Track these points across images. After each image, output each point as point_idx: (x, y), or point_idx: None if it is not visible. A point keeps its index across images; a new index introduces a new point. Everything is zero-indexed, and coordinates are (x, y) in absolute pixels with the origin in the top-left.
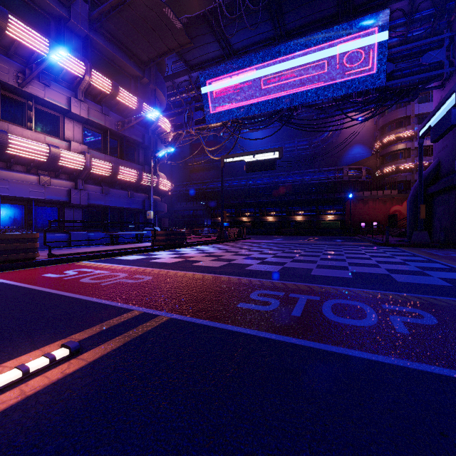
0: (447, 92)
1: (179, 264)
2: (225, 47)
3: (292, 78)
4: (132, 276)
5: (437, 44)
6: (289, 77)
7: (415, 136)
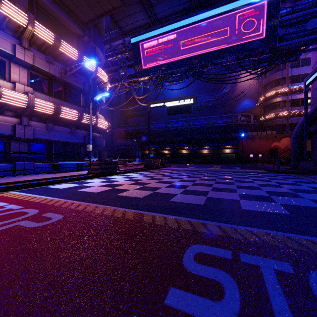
0: None
1: (103, 195)
2: (151, 16)
3: (203, 40)
4: (41, 215)
5: None
6: (201, 40)
7: (289, 92)
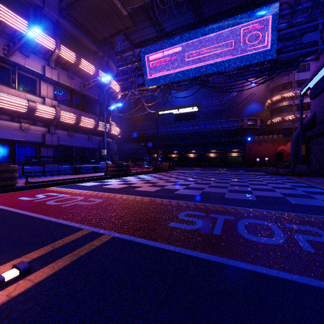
0: (321, 63)
1: (124, 189)
2: (159, 30)
3: (208, 52)
4: (87, 199)
5: (314, 28)
6: (206, 52)
7: (295, 96)
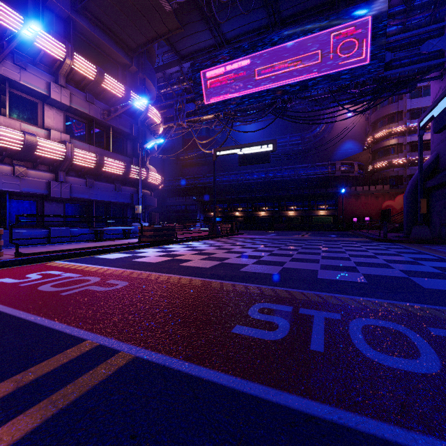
0: None
1: (164, 264)
2: (217, 36)
3: (286, 68)
4: (105, 282)
5: (438, 32)
6: (283, 67)
7: (407, 131)
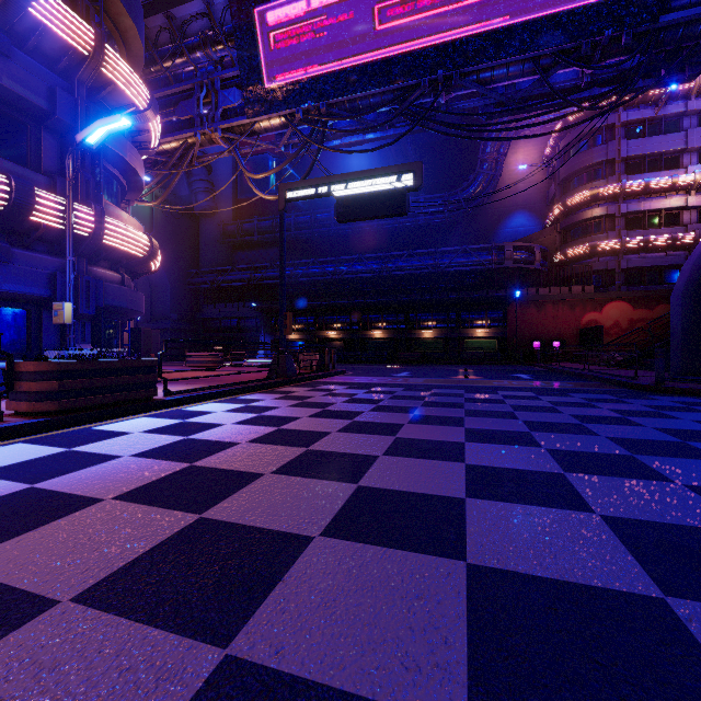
0: None
1: None
2: None
3: (444, 3)
4: None
5: None
6: (437, 1)
7: (623, 194)
